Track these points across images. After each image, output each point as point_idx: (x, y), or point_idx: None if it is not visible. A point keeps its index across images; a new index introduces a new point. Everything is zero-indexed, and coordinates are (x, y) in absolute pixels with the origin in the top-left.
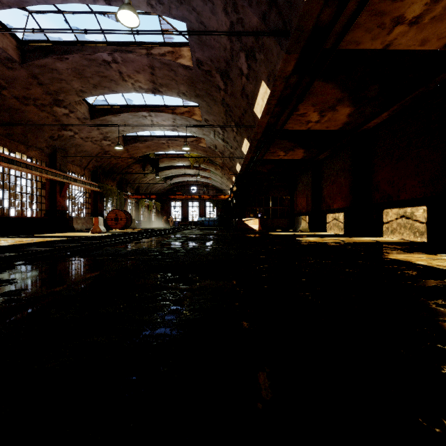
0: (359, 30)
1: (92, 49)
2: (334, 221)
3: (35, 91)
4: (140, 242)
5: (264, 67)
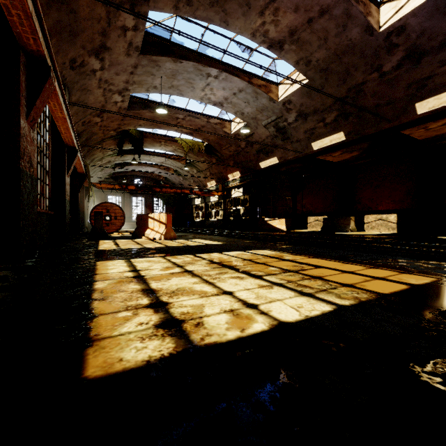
0: None
1: None
2: (378, 222)
3: None
4: None
5: None
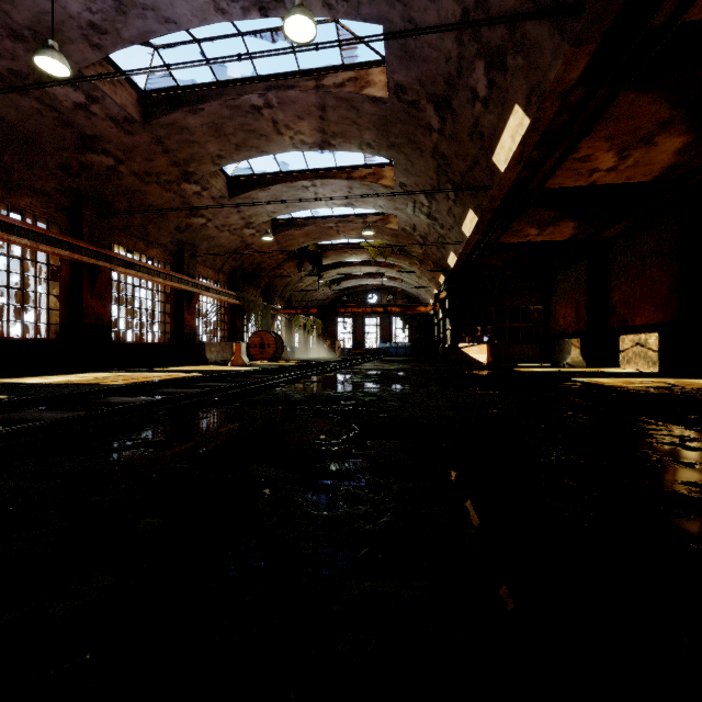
0: None
1: (236, 90)
2: (636, 349)
3: (159, 163)
4: (312, 382)
5: (521, 80)
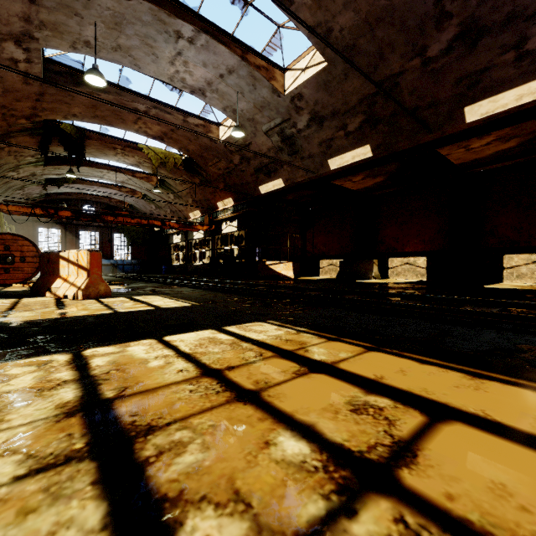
0: None
1: None
2: (405, 266)
3: None
4: None
5: None
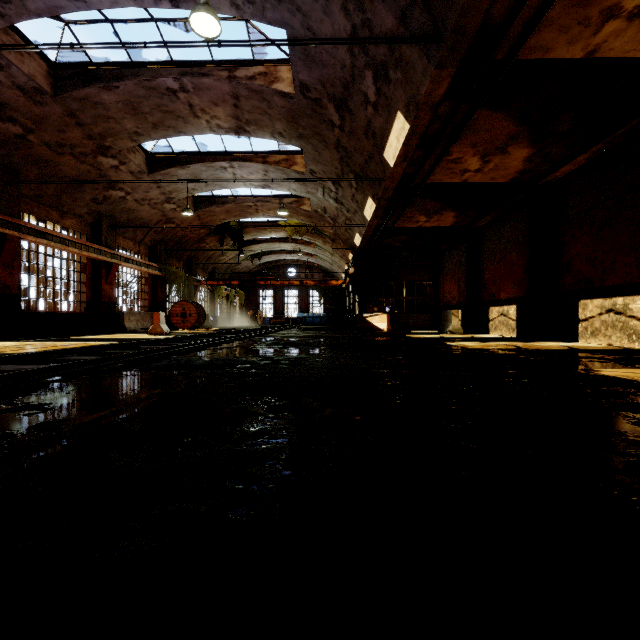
0: (550, 29)
1: (151, 72)
2: (500, 318)
3: (73, 135)
4: (220, 349)
5: (401, 91)
